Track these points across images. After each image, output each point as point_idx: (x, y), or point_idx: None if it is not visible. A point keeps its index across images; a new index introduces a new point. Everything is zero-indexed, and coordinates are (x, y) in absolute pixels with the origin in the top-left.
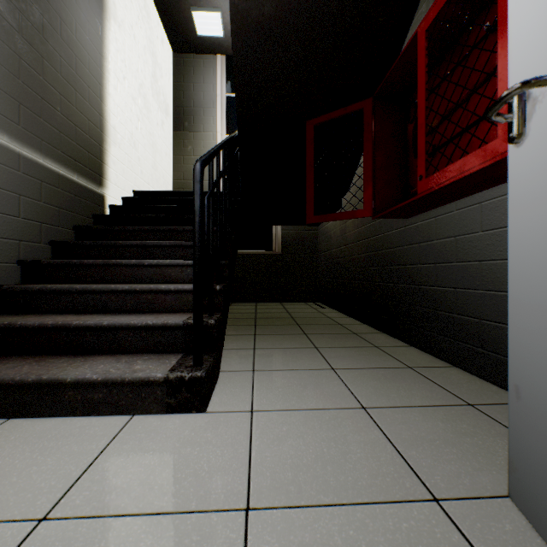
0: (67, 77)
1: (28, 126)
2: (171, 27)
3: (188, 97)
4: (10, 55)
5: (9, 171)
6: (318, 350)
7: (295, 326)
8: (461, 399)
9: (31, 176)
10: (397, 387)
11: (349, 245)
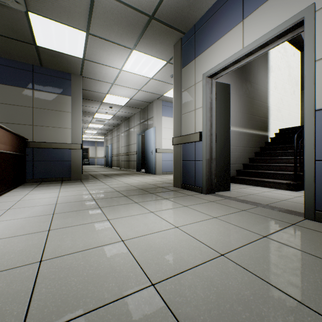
0: (258, 105)
1: (250, 125)
2: (298, 45)
3: None
4: (247, 110)
5: (247, 137)
6: None
7: None
8: None
9: (250, 137)
10: None
11: None
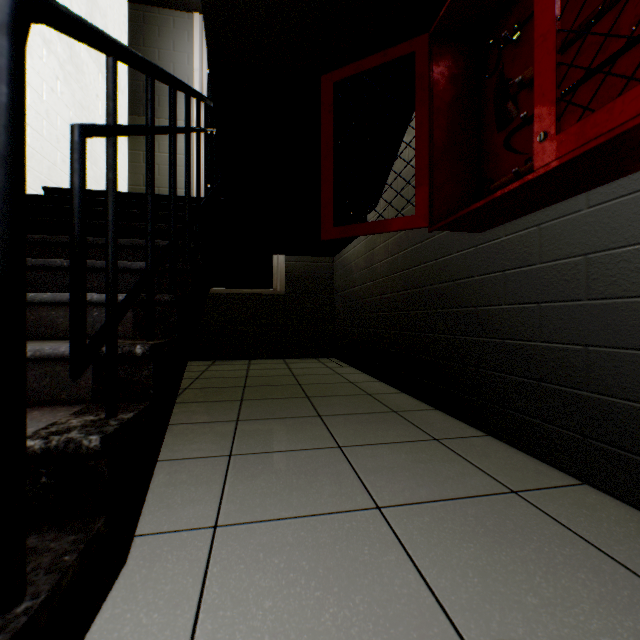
0: None
1: None
2: None
3: None
4: None
5: None
6: (344, 454)
7: (303, 399)
8: None
9: None
10: (524, 564)
11: (378, 280)
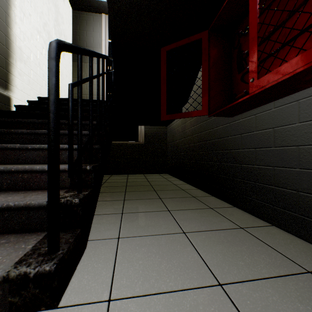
0: None
1: None
2: None
3: (82, 40)
4: None
5: None
6: (170, 213)
7: (153, 191)
8: (298, 265)
9: None
10: (241, 252)
11: (187, 137)
